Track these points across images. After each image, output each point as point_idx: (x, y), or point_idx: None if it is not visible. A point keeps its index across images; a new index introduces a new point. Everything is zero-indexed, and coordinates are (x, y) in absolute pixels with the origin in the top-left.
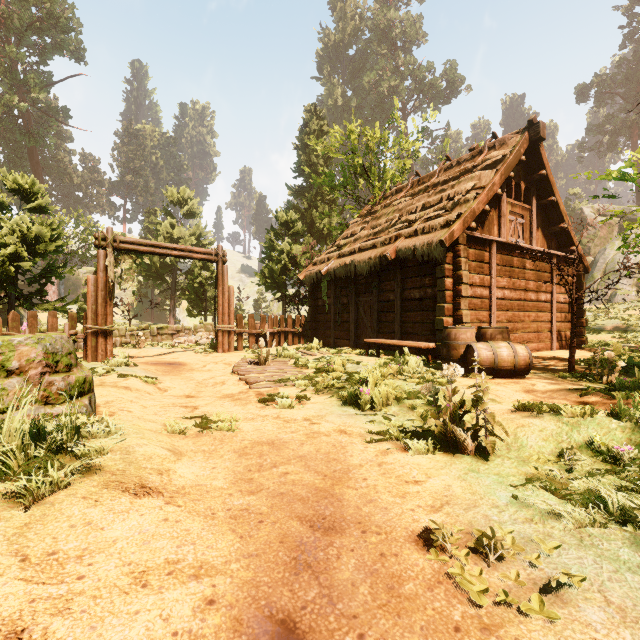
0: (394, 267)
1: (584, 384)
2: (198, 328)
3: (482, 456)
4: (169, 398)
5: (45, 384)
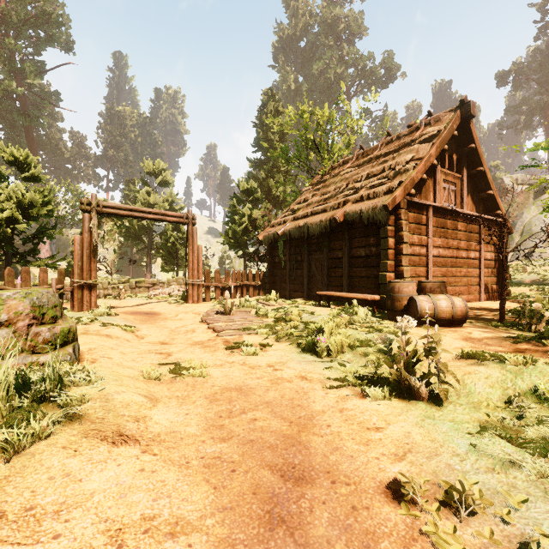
0: (342, 229)
1: (515, 332)
2: (171, 282)
3: (435, 402)
4: (146, 345)
5: (32, 335)
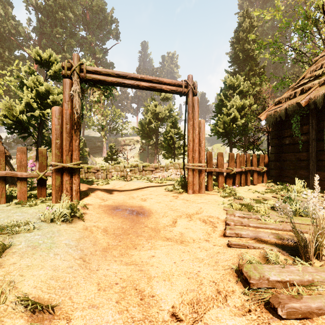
0: None
1: None
2: (169, 166)
3: None
4: None
5: None
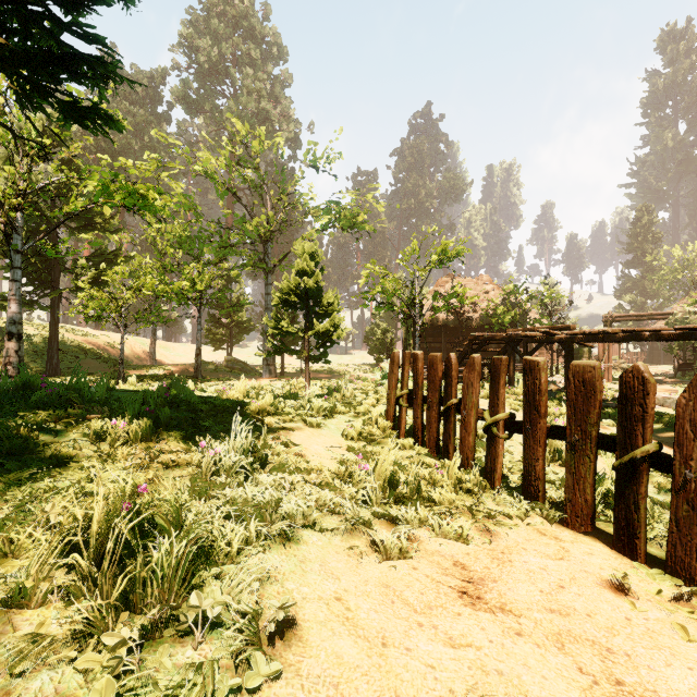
0: None
1: None
2: None
3: None
4: None
5: None
